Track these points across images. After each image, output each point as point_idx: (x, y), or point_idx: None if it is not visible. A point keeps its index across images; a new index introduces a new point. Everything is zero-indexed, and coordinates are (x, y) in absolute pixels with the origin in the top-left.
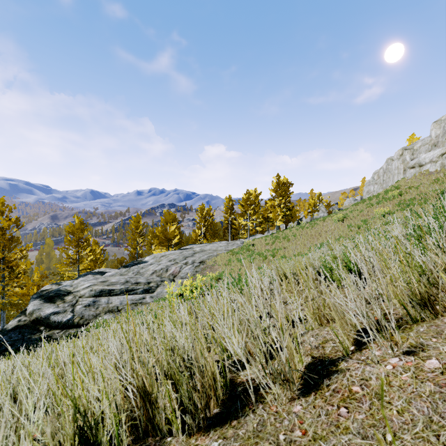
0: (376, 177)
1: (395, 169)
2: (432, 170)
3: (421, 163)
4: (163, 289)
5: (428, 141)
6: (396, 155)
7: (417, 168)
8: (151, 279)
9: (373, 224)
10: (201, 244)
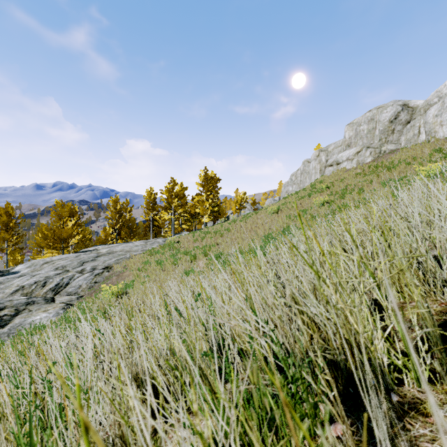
0: (294, 178)
1: (312, 169)
2: (349, 167)
3: (339, 161)
4: (26, 318)
5: (340, 144)
6: (314, 155)
7: (335, 166)
8: (7, 301)
9: (316, 212)
10: (111, 245)
